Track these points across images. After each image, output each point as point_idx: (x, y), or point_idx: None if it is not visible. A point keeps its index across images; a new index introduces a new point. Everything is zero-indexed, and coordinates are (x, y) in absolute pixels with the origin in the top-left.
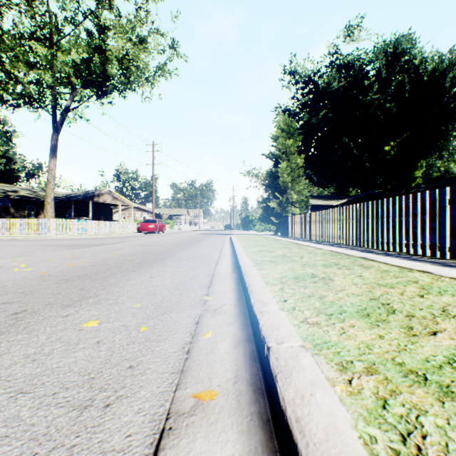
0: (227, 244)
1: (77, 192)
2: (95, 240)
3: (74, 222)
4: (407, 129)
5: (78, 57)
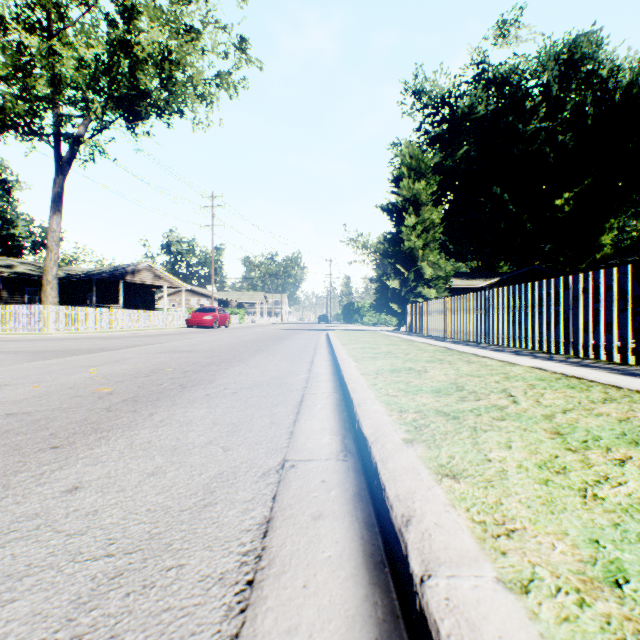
0: (323, 348)
1: (102, 268)
2: (105, 341)
3: (88, 312)
4: (590, 173)
5: (89, 53)
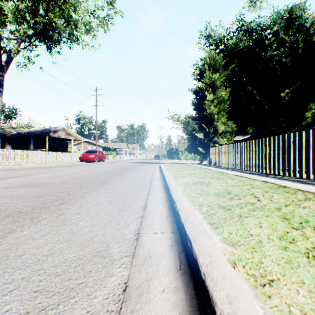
0: (157, 180)
1: (38, 129)
2: (0, 172)
3: (17, 152)
4: (299, 79)
5: None
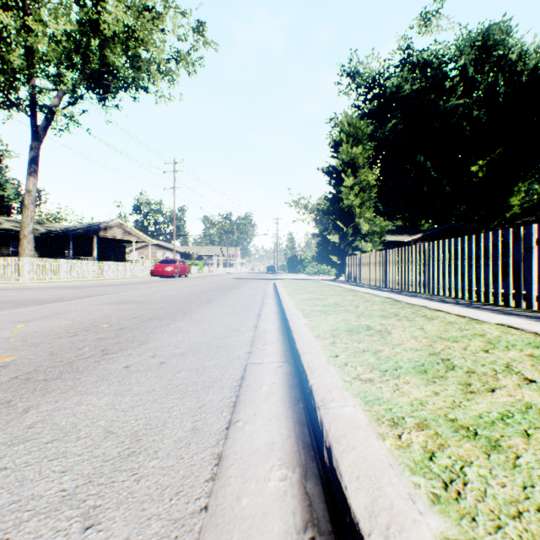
0: (270, 298)
1: (79, 225)
2: (66, 290)
3: (61, 263)
4: (500, 144)
5: (59, 29)
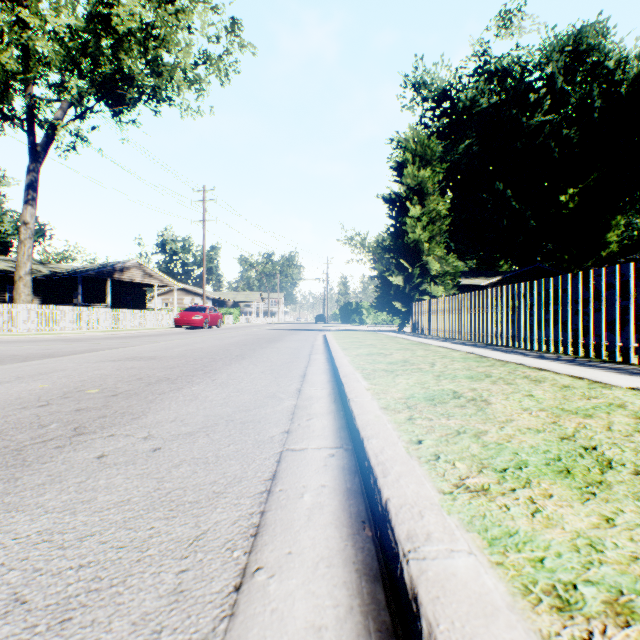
0: (319, 353)
1: (90, 266)
2: (64, 343)
3: (64, 311)
4: (595, 168)
5: (61, 23)
